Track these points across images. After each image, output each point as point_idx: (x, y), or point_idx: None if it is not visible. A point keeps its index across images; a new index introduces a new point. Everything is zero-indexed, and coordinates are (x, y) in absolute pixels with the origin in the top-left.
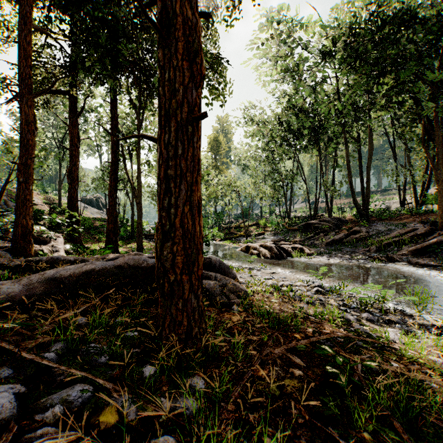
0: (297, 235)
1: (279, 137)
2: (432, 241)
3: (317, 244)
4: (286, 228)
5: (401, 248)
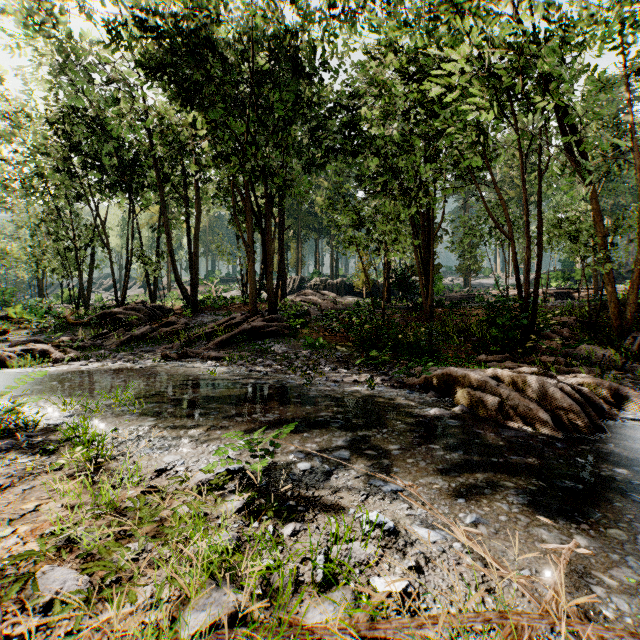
0: (80, 333)
1: (60, 158)
2: (238, 330)
3: (105, 345)
4: (69, 321)
5: (211, 341)
